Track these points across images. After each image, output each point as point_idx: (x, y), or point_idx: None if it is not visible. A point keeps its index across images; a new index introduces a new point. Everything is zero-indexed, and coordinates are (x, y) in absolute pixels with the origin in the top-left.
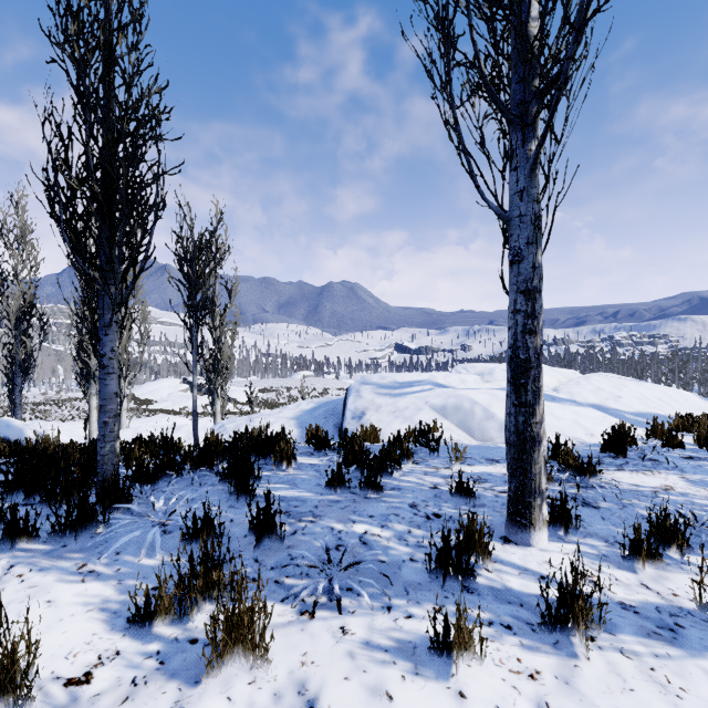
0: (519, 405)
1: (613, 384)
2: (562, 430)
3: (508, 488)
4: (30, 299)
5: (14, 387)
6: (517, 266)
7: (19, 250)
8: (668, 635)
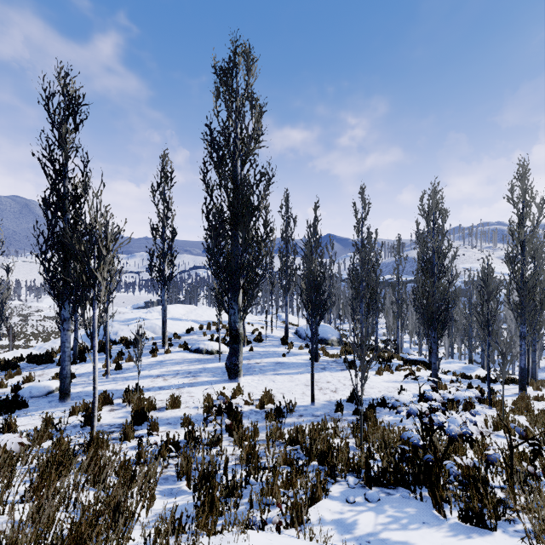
0: (163, 328)
1: (203, 311)
2: (179, 329)
3: (162, 341)
4: None
5: None
6: (163, 306)
7: None
8: (178, 352)
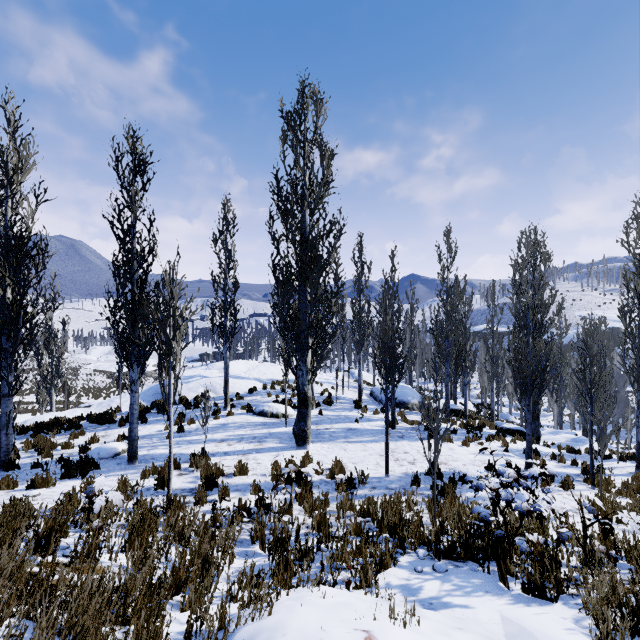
0: (225, 388)
1: (266, 368)
2: (241, 389)
3: (224, 402)
4: None
5: None
6: (225, 365)
7: None
8: (241, 414)
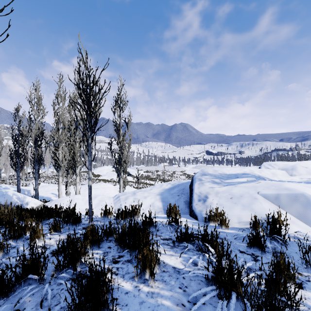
0: None
1: None
2: None
3: None
4: (41, 130)
5: (35, 170)
6: None
7: (37, 108)
8: None
